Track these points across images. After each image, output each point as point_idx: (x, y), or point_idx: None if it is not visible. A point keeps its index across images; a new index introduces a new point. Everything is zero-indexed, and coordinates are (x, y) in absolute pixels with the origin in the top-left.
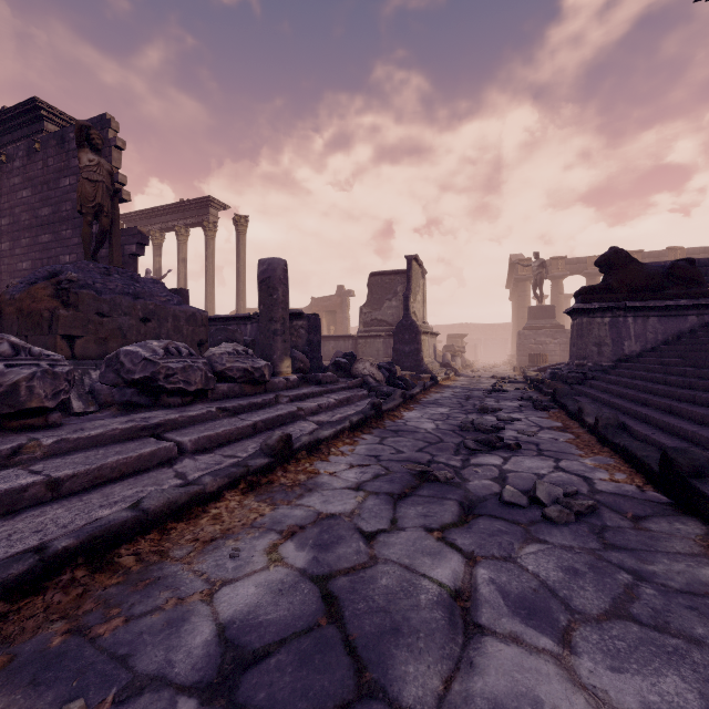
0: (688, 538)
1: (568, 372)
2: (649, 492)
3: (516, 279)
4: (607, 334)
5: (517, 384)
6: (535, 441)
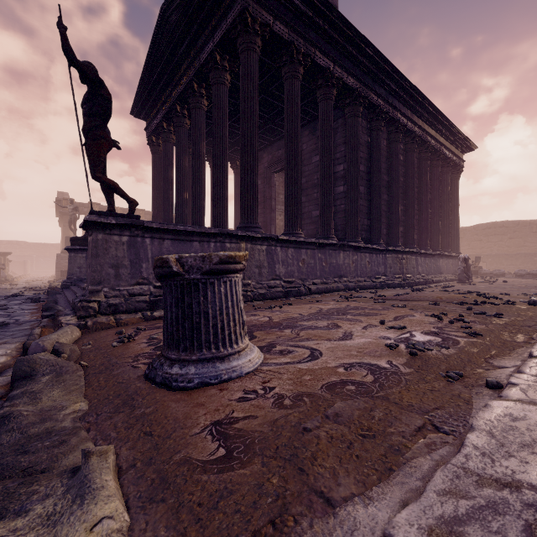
0: (31, 324)
1: (64, 282)
2: (38, 319)
3: (62, 213)
4: (85, 262)
5: (40, 291)
6: (11, 314)
